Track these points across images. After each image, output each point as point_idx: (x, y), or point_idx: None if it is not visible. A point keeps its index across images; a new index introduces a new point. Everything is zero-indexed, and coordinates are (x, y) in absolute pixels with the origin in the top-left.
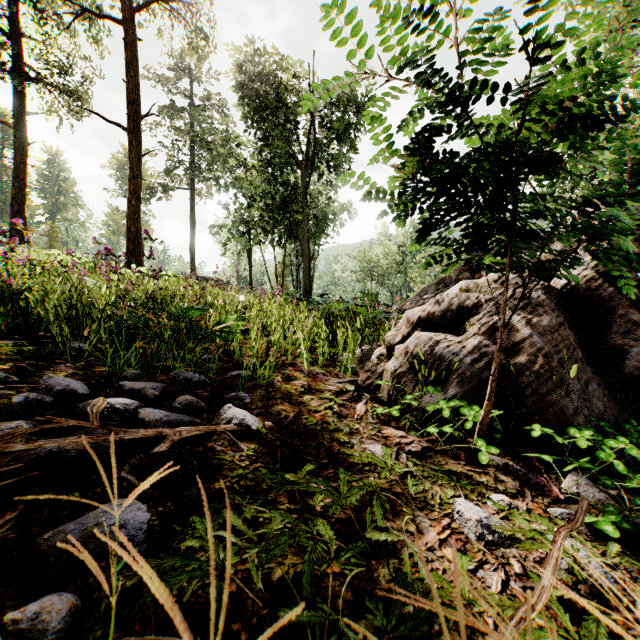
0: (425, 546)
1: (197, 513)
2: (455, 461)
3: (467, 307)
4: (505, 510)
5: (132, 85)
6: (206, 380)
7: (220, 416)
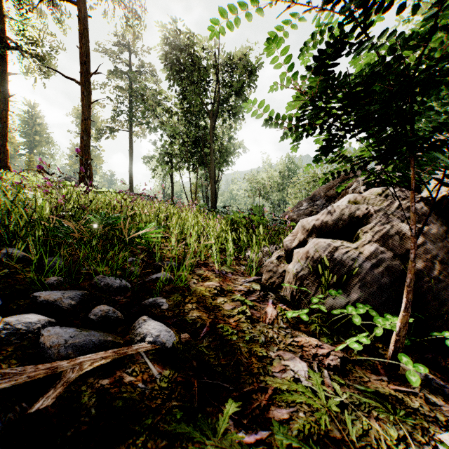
0: None
1: None
2: (377, 376)
3: (358, 217)
4: None
5: (84, 50)
6: (126, 285)
7: (134, 330)
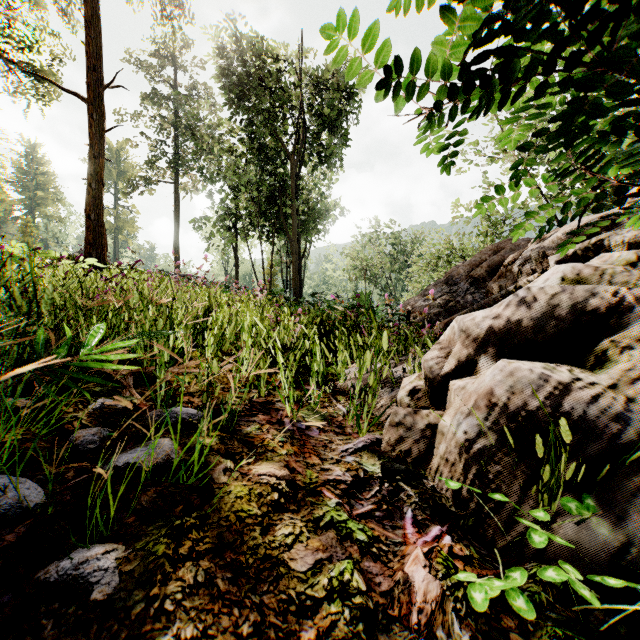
0: None
1: None
2: None
3: (595, 311)
4: None
5: (92, 49)
6: (21, 502)
7: None
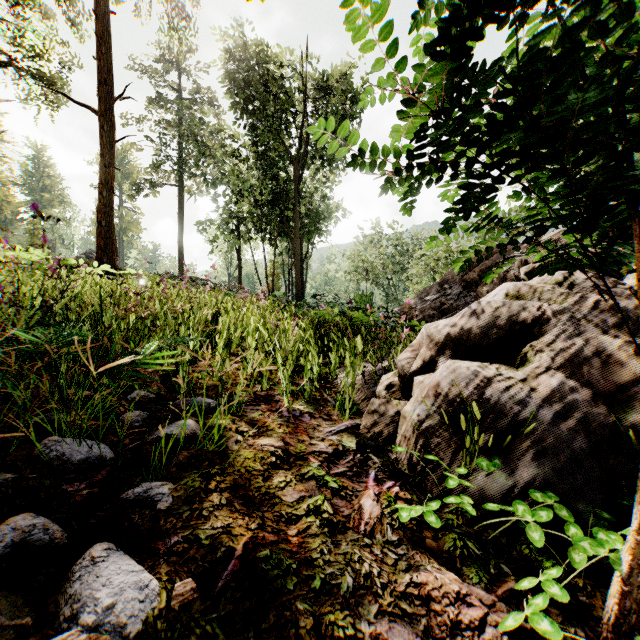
0: None
1: None
2: None
3: (524, 322)
4: None
5: (103, 64)
6: (101, 455)
7: (69, 584)
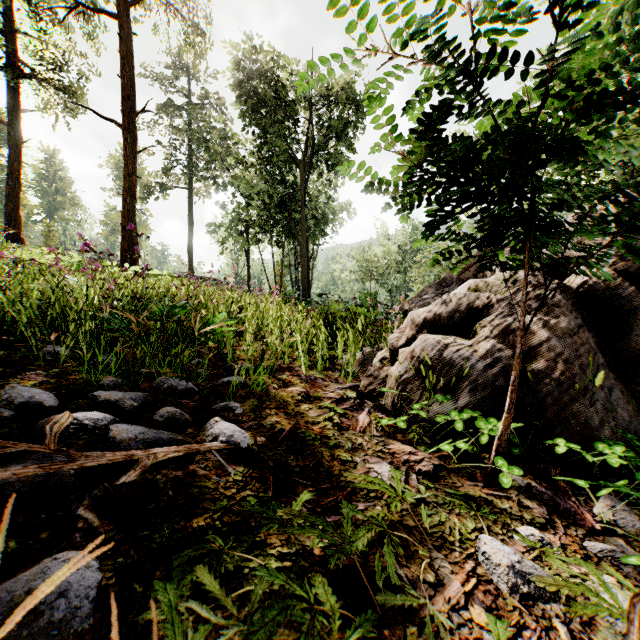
0: (448, 603)
1: (166, 564)
2: (471, 482)
3: (477, 308)
4: (537, 548)
5: (127, 80)
6: (194, 388)
7: (206, 431)
